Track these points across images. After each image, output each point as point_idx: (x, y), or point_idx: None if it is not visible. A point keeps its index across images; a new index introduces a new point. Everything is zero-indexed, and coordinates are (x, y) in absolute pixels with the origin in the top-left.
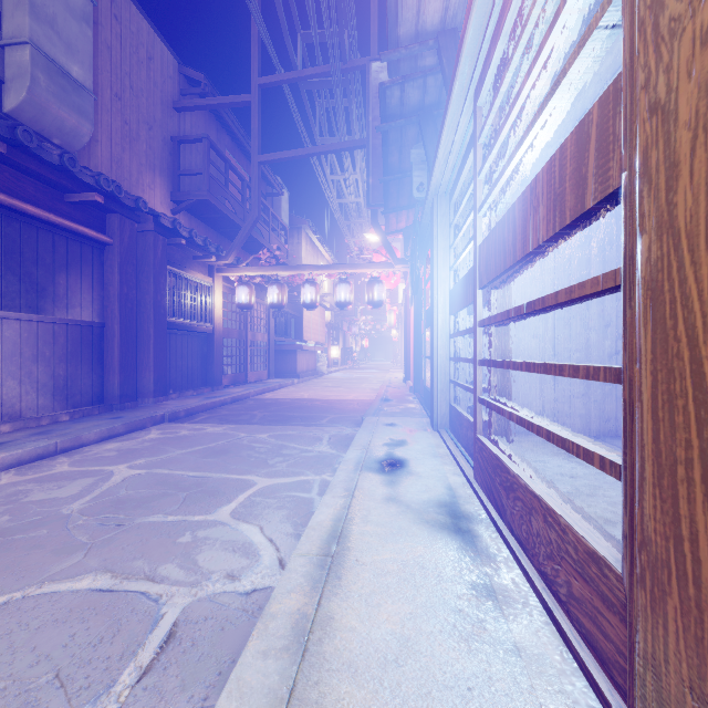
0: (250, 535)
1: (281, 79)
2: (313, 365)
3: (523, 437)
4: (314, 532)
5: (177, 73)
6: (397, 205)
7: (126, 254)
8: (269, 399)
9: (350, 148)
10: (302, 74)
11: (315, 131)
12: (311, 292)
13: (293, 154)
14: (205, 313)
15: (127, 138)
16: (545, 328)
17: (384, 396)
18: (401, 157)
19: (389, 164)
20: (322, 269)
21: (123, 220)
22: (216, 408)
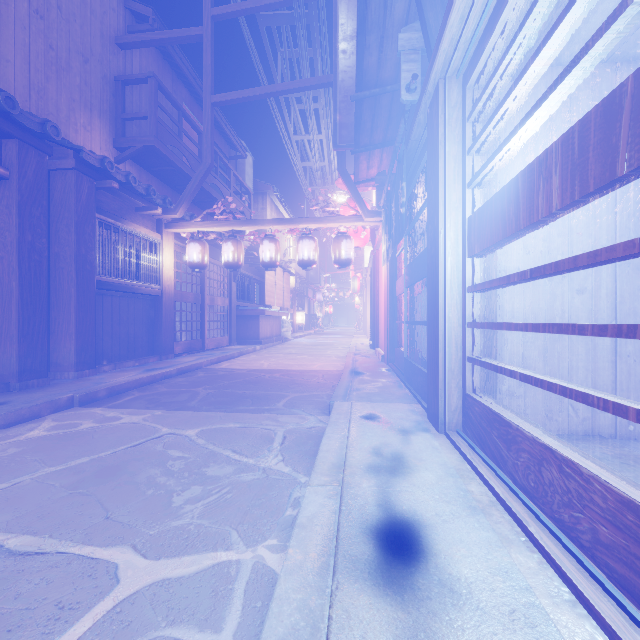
0: None
1: (236, 8)
2: (277, 331)
3: (585, 447)
4: None
5: (122, 7)
6: (370, 141)
7: (31, 193)
8: (222, 370)
9: (314, 86)
10: (260, 3)
11: (277, 80)
12: (270, 249)
13: (250, 93)
14: (150, 273)
15: (53, 66)
16: (607, 277)
17: (353, 367)
18: (380, 58)
19: (365, 70)
20: (283, 223)
21: (25, 148)
22: (155, 383)
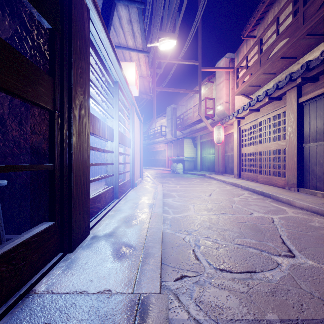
0: (177, 202)
1: None
2: None
3: None
4: (160, 194)
5: None
6: None
7: None
8: None
9: None
10: None
11: None
12: None
13: None
14: None
15: None
16: None
17: None
18: None
19: None
20: None
21: None
22: None
